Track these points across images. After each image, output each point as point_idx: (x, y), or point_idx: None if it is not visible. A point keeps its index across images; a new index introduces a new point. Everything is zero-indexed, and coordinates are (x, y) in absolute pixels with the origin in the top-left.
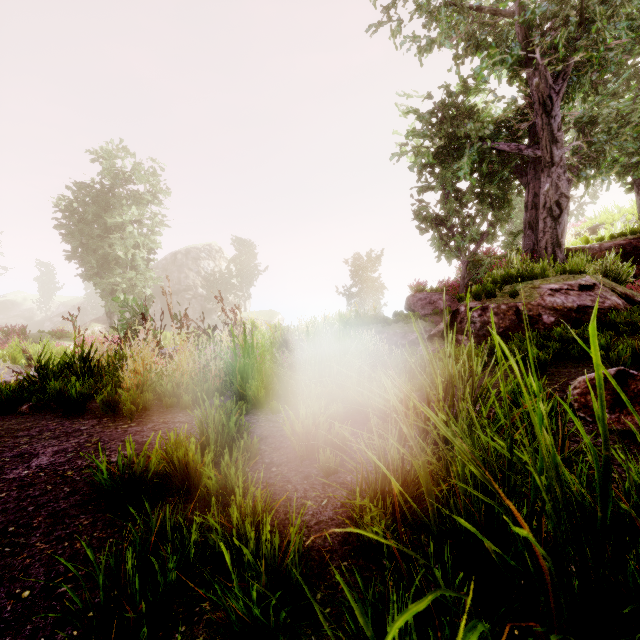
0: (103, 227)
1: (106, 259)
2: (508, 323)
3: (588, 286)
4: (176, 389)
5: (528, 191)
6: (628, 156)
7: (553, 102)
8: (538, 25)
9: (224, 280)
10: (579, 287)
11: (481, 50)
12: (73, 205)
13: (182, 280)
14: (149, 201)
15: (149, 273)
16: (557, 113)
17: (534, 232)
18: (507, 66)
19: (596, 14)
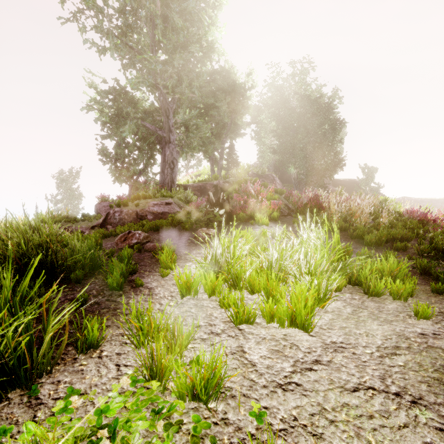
0: None
1: None
2: (132, 219)
3: (169, 203)
4: None
5: (162, 152)
6: (205, 145)
7: (170, 112)
8: (160, 72)
9: None
10: (166, 203)
11: (136, 69)
12: None
13: None
14: None
15: None
16: (171, 118)
17: (164, 174)
18: (146, 86)
19: (184, 79)
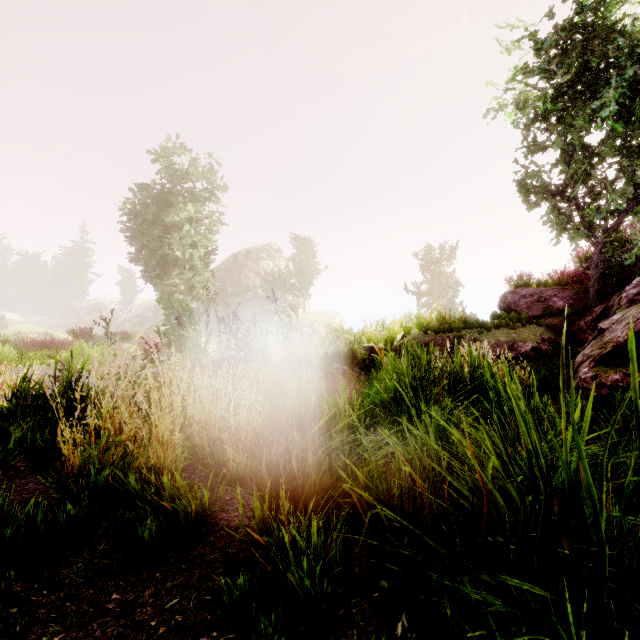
0: (162, 227)
1: (166, 260)
2: None
3: None
4: (145, 486)
5: None
6: None
7: None
8: None
9: (283, 280)
10: None
11: None
12: (137, 208)
13: (242, 281)
14: (206, 198)
15: (206, 273)
16: None
17: None
18: None
19: None
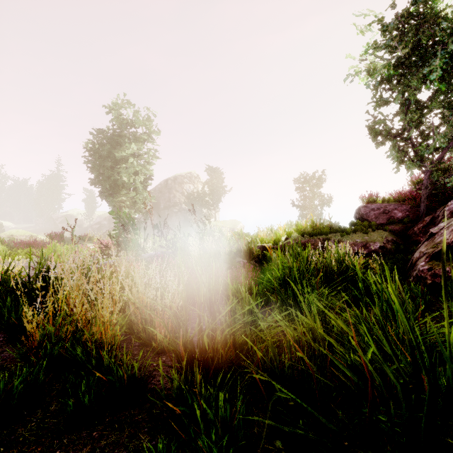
0: (114, 160)
1: (116, 184)
2: None
3: None
4: (89, 357)
5: None
6: None
7: None
8: None
9: (200, 198)
10: None
11: None
12: (96, 146)
13: (171, 199)
14: (145, 140)
15: (145, 193)
16: None
17: None
18: None
19: None
